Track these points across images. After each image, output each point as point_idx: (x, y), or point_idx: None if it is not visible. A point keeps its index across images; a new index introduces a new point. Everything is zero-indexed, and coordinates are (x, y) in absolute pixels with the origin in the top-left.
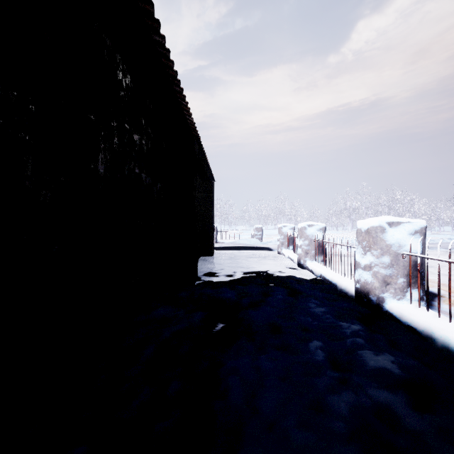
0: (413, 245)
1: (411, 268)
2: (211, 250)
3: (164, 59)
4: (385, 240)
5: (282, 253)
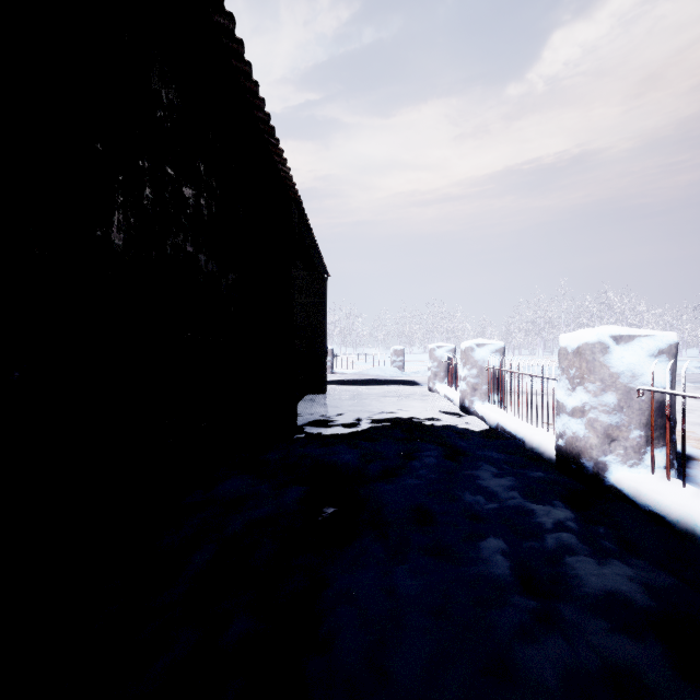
0: (657, 375)
1: (653, 413)
2: (322, 385)
3: (236, 60)
4: (609, 366)
5: (435, 390)
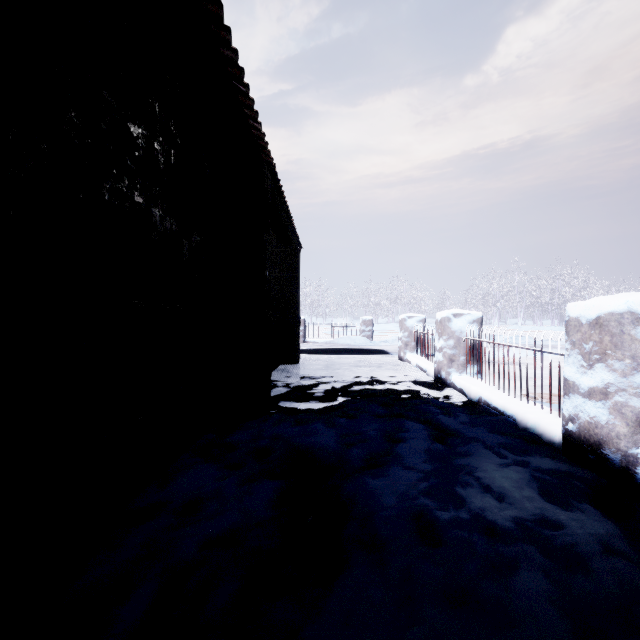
0: None
1: None
2: (295, 355)
3: None
4: None
5: (406, 359)
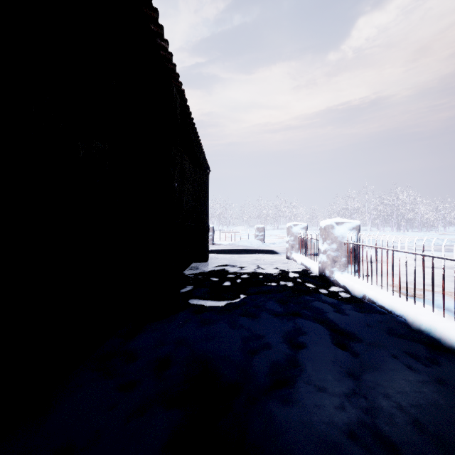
0: None
1: None
2: (204, 255)
3: None
4: None
5: (292, 258)
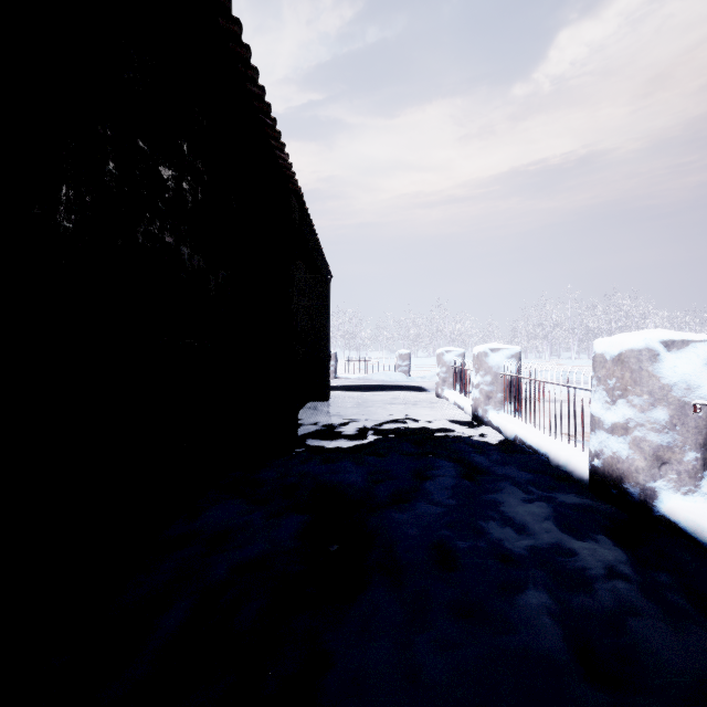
0: None
1: None
2: (325, 392)
3: (223, 18)
4: (659, 377)
5: (444, 396)
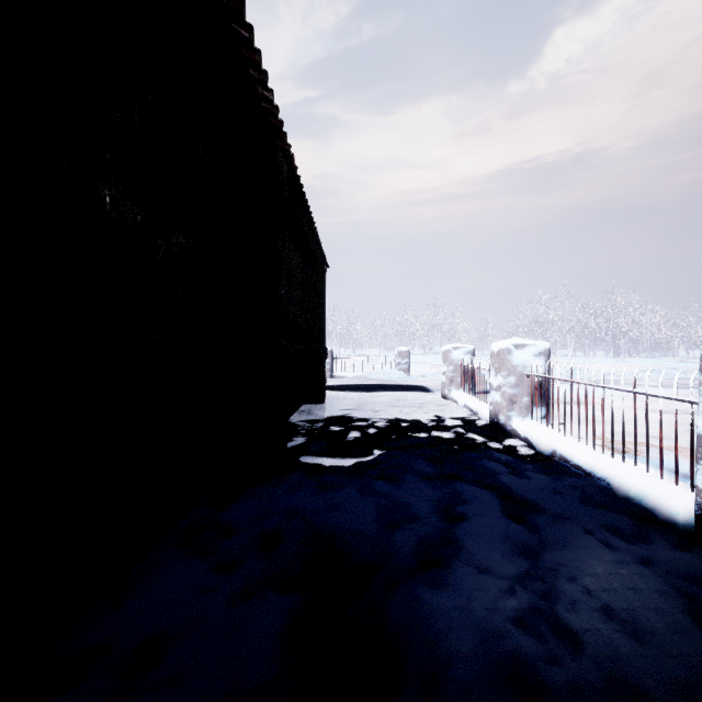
0: None
1: None
2: (320, 393)
3: None
4: None
5: (451, 398)
